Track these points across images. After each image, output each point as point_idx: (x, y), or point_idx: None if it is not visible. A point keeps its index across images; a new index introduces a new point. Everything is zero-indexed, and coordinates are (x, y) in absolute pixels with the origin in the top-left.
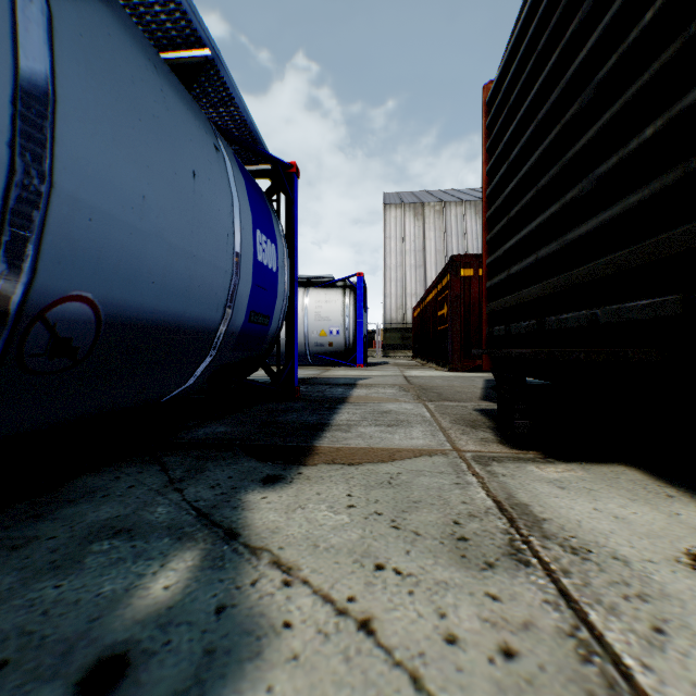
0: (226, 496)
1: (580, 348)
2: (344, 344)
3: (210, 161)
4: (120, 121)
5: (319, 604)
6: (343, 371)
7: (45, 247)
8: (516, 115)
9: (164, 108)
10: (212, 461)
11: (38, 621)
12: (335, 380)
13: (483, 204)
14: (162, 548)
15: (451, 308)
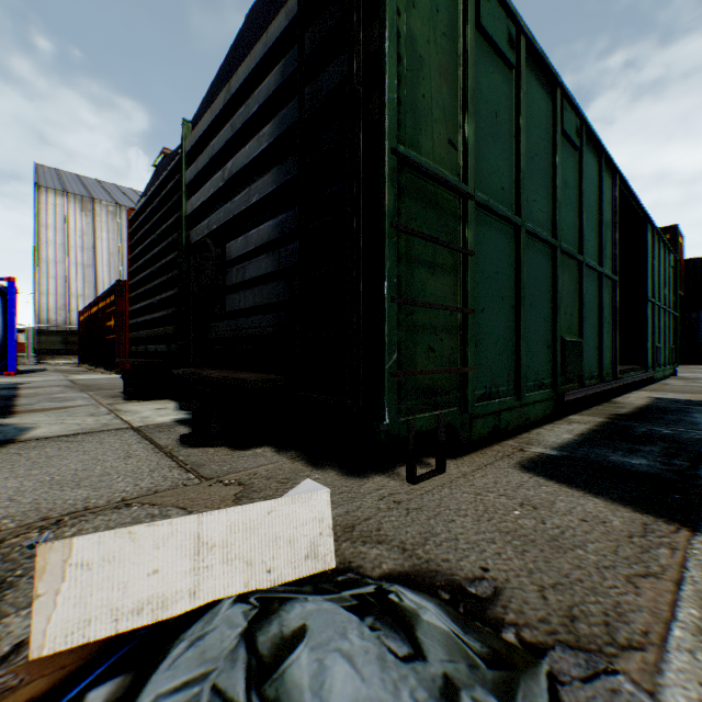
0: None
1: (158, 359)
2: None
3: None
4: None
5: (49, 424)
6: None
7: None
8: (142, 243)
9: None
10: None
11: None
12: None
13: (128, 276)
14: None
15: (119, 322)
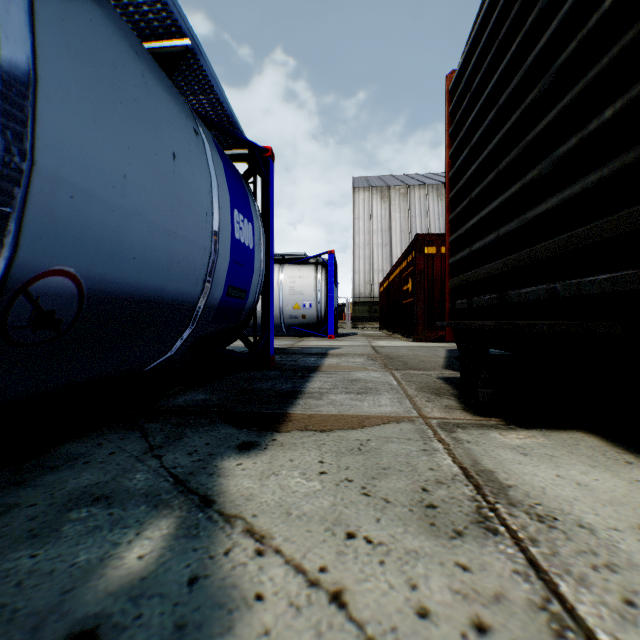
0: (203, 462)
1: (539, 320)
2: (316, 316)
3: (190, 144)
4: (101, 103)
5: (291, 574)
6: (315, 341)
7: (26, 223)
8: (477, 102)
9: (145, 92)
10: (191, 428)
11: (11, 593)
12: (308, 349)
13: (446, 186)
14: (139, 516)
15: (416, 283)
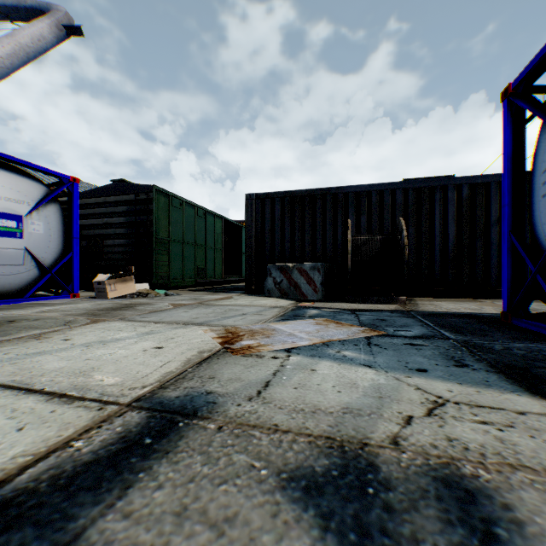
0: None
1: None
2: None
3: None
4: None
5: None
6: None
7: None
8: None
9: None
10: None
11: None
12: None
13: None
14: None
15: None
